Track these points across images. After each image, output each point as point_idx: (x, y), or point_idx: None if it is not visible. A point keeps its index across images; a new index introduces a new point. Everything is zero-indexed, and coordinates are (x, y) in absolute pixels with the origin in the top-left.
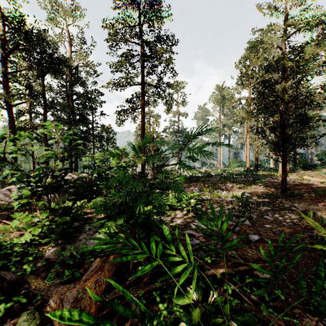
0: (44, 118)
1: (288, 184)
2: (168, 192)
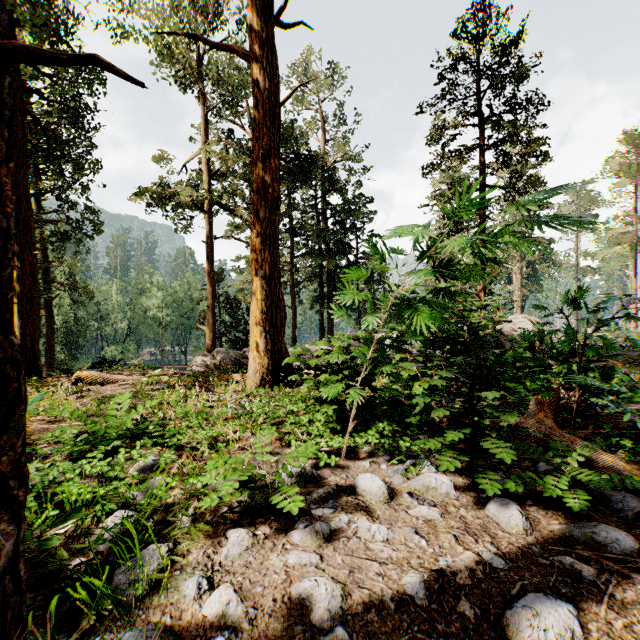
0: (291, 253)
1: None
2: None
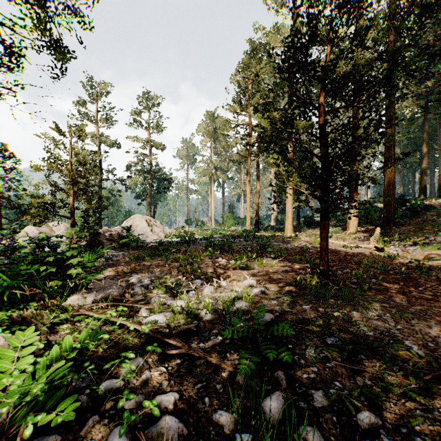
0: None
1: (311, 252)
2: (25, 311)
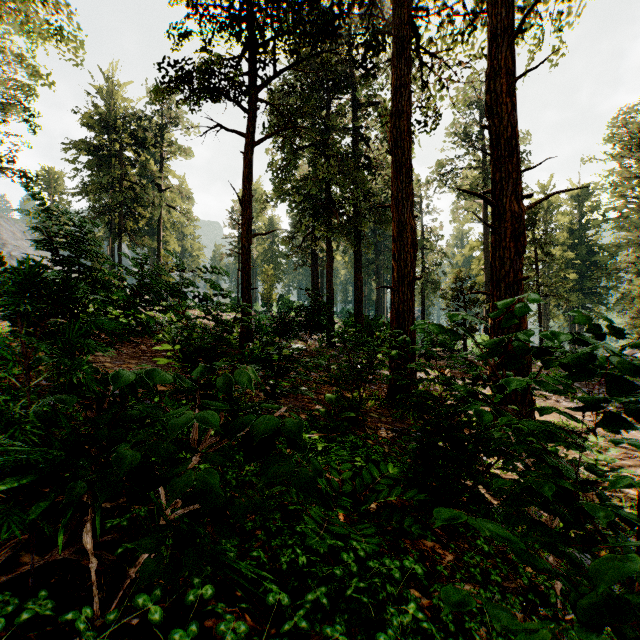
0: None
1: None
2: None
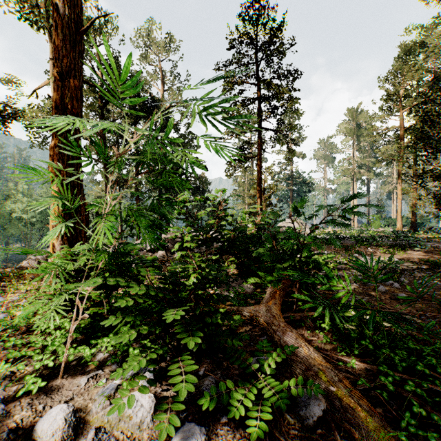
0: (136, 170)
1: None
2: None
